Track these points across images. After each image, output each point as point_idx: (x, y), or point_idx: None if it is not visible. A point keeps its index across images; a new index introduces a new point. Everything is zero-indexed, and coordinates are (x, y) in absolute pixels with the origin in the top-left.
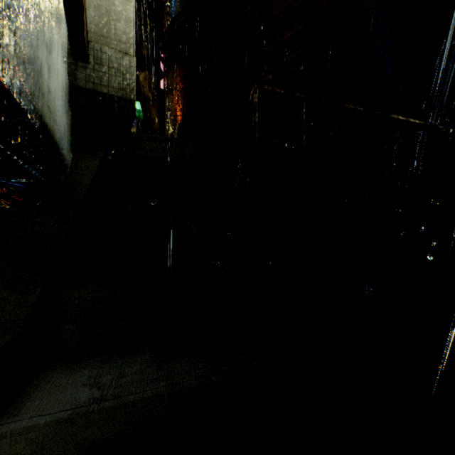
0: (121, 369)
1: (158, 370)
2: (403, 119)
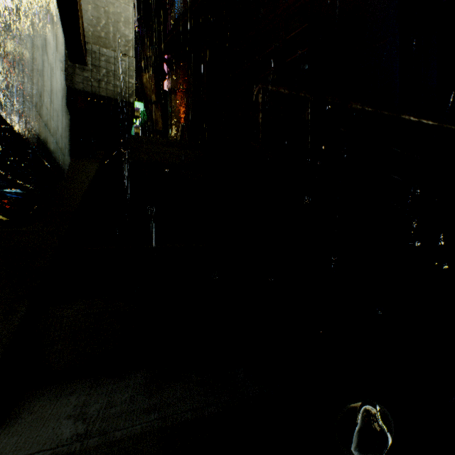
0: (111, 396)
1: (151, 398)
2: (415, 120)
